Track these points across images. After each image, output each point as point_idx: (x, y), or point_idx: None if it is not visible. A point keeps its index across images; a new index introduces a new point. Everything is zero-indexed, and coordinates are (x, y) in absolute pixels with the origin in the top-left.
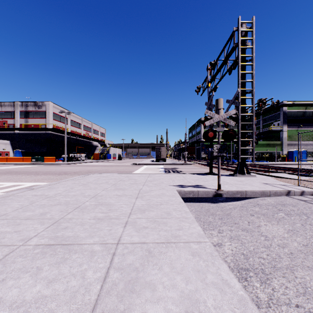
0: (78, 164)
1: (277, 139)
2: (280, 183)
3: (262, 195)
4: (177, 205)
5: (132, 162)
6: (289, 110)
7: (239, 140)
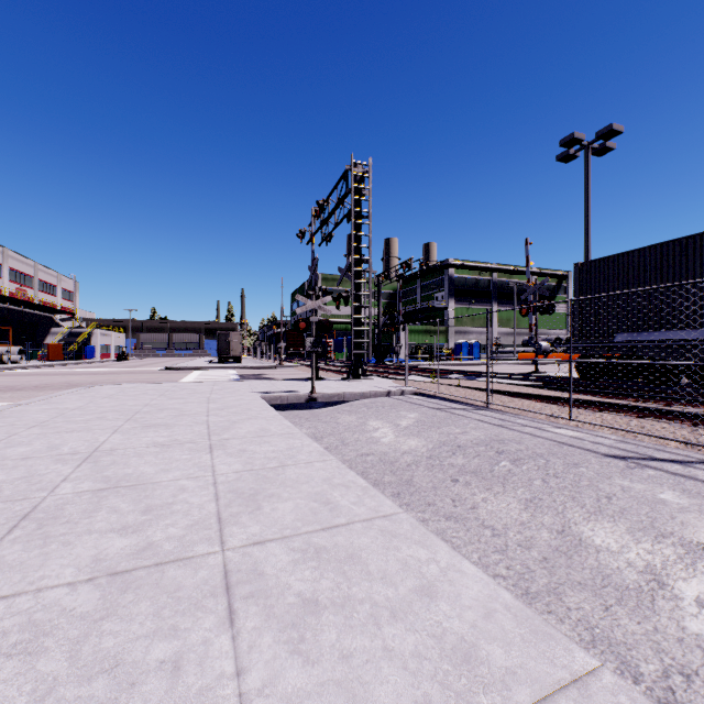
0: (10, 371)
1: (441, 322)
2: (391, 385)
3: (362, 398)
4: (259, 405)
5: (160, 364)
6: (457, 275)
7: (353, 328)
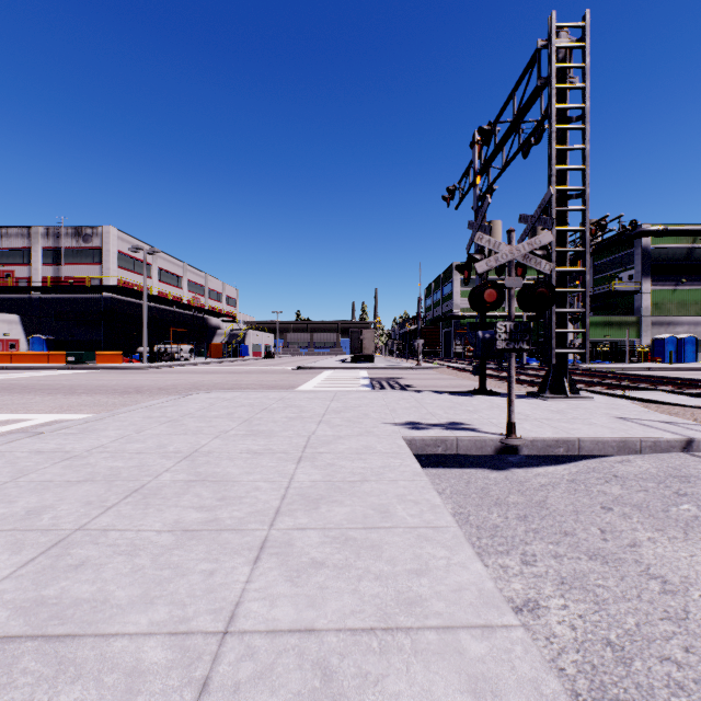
0: (173, 367)
1: (628, 310)
2: (659, 418)
3: (621, 451)
4: (407, 484)
5: (297, 363)
6: (655, 246)
7: (553, 311)
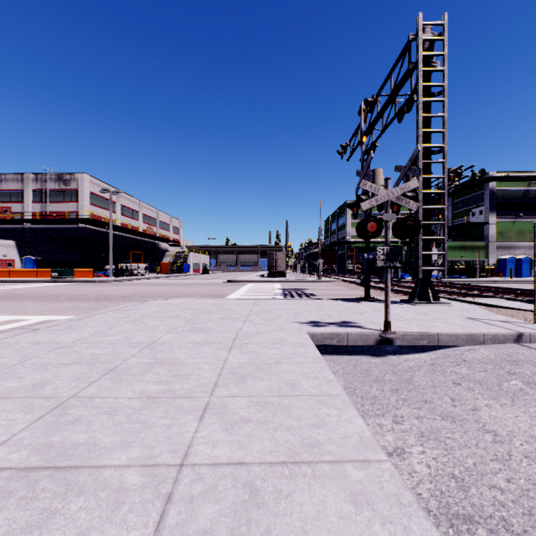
0: (133, 281)
1: (479, 237)
2: (498, 318)
3: (469, 342)
4: (310, 365)
5: (226, 277)
6: (499, 188)
7: (420, 238)
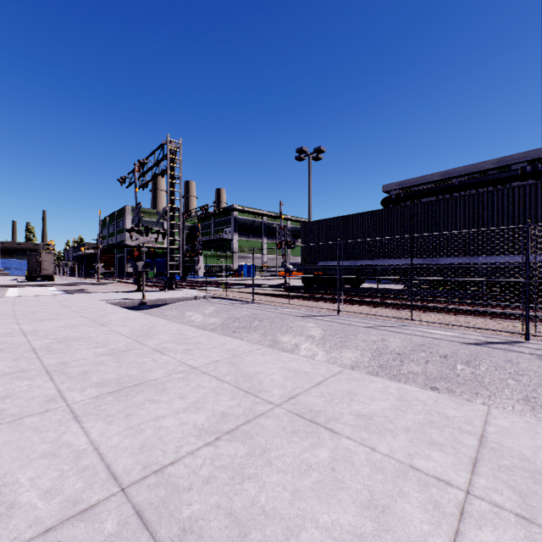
0: None
1: (229, 249)
2: (197, 293)
3: (178, 301)
4: (109, 306)
5: None
6: (240, 217)
7: (168, 255)
